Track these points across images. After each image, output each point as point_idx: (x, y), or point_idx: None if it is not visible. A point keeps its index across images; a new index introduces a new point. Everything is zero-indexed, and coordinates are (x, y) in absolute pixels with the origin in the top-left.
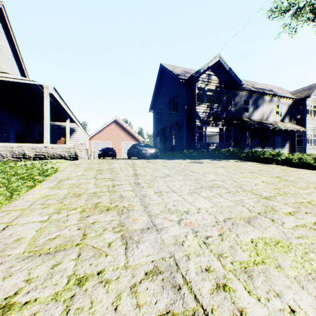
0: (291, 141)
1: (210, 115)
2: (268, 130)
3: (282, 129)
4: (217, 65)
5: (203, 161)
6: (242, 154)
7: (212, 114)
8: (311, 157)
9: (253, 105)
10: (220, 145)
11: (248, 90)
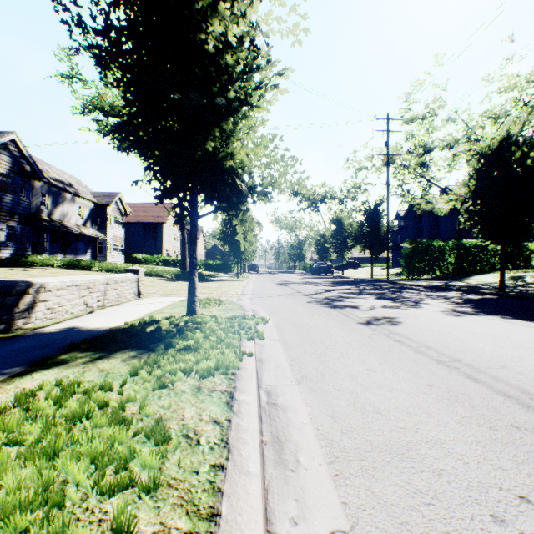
0: (94, 248)
1: (0, 207)
2: (71, 233)
3: (87, 235)
4: (11, 142)
5: (23, 269)
6: (58, 262)
7: (2, 207)
8: (115, 265)
9: (53, 202)
10: (15, 249)
11: (48, 183)
